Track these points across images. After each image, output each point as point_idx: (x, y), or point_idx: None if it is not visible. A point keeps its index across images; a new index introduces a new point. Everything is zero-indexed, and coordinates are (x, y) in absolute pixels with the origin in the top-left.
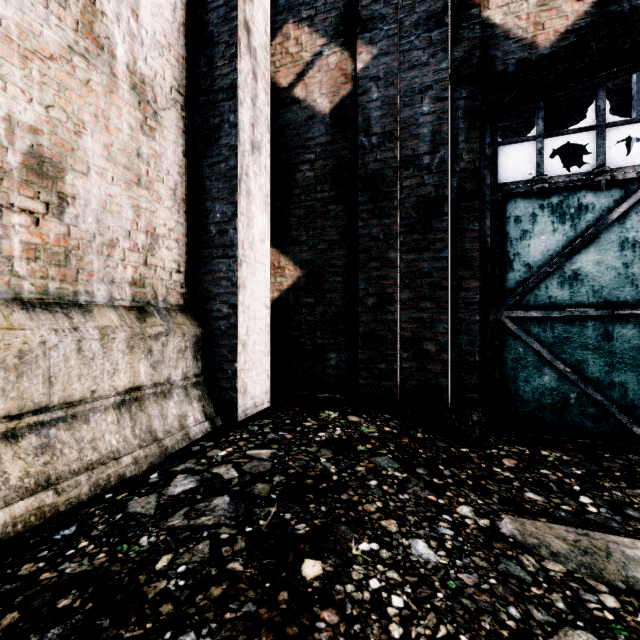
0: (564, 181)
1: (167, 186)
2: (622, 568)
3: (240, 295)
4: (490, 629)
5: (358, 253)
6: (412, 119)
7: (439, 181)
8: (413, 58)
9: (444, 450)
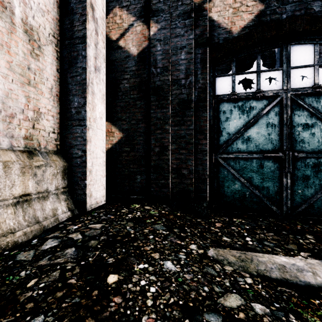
0: (244, 95)
1: (46, 86)
2: (256, 266)
3: (88, 145)
4: (194, 297)
5: (151, 126)
6: (176, 61)
7: (189, 92)
8: (177, 32)
9: (189, 220)
